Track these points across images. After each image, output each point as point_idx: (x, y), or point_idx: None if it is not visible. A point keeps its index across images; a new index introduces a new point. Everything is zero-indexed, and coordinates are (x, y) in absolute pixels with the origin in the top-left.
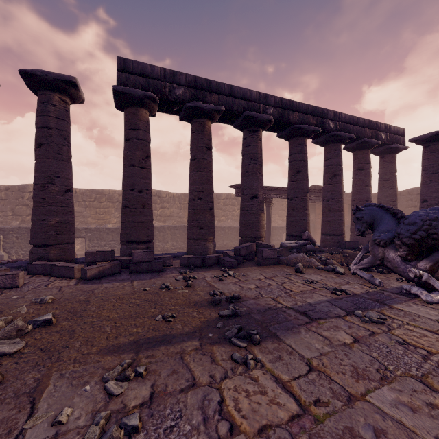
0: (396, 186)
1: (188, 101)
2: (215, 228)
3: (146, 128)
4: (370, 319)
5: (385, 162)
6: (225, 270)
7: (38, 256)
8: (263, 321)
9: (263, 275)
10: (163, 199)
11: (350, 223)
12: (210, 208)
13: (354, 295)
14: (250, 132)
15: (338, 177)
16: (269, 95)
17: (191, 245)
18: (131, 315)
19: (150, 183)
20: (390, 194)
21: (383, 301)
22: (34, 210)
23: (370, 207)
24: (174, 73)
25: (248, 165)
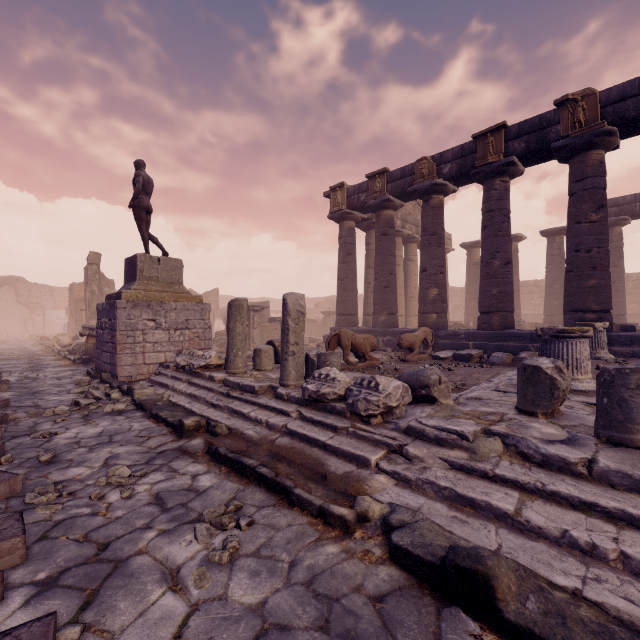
0: None
1: None
2: None
3: (618, 239)
4: None
5: None
6: None
7: (548, 321)
8: None
9: None
10: None
11: None
12: None
13: None
14: None
15: None
16: None
17: None
18: None
19: (622, 275)
20: None
21: None
22: (546, 298)
23: None
24: None
25: None
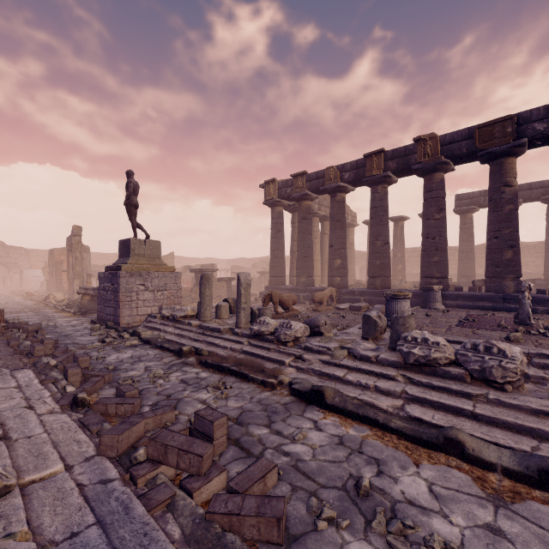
0: None
1: None
2: None
3: (470, 222)
4: None
5: None
6: None
7: None
8: None
9: None
10: None
11: None
12: None
13: None
14: None
15: None
16: None
17: None
18: None
19: (472, 248)
20: None
21: None
22: None
23: None
24: (486, 191)
25: (548, 229)
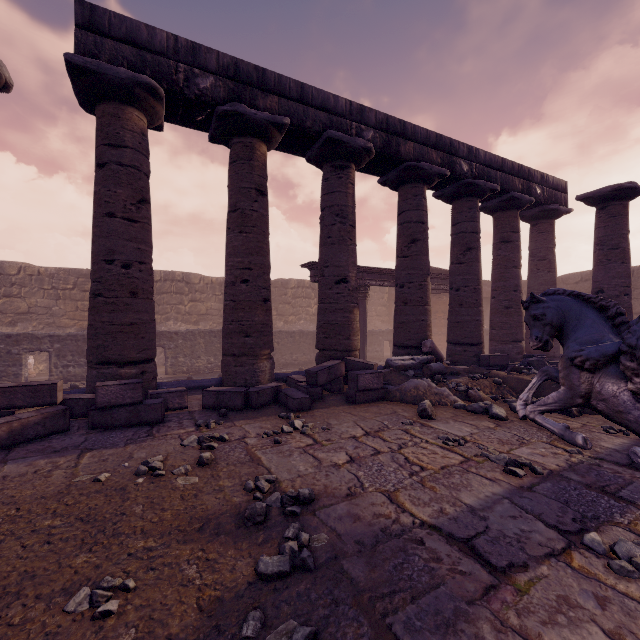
0: (555, 269)
1: (223, 102)
2: (279, 333)
3: (139, 146)
4: (632, 564)
5: (540, 232)
6: (287, 417)
7: None
8: (372, 590)
9: (361, 426)
10: (195, 288)
11: (490, 326)
12: (265, 298)
13: (551, 475)
14: (335, 169)
15: (474, 251)
16: (367, 108)
17: (229, 365)
18: (1, 592)
19: (148, 251)
20: (547, 281)
21: (617, 491)
22: None
23: (556, 296)
24: (195, 48)
25: (332, 226)
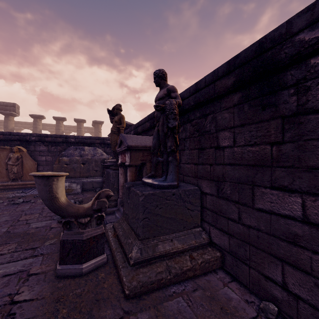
0: None
1: None
2: None
3: None
4: None
5: None
6: None
7: None
8: None
9: None
10: None
11: None
12: None
13: None
14: None
15: None
16: None
17: None
18: None
19: None
20: None
21: None
22: None
23: None
24: None
25: None
